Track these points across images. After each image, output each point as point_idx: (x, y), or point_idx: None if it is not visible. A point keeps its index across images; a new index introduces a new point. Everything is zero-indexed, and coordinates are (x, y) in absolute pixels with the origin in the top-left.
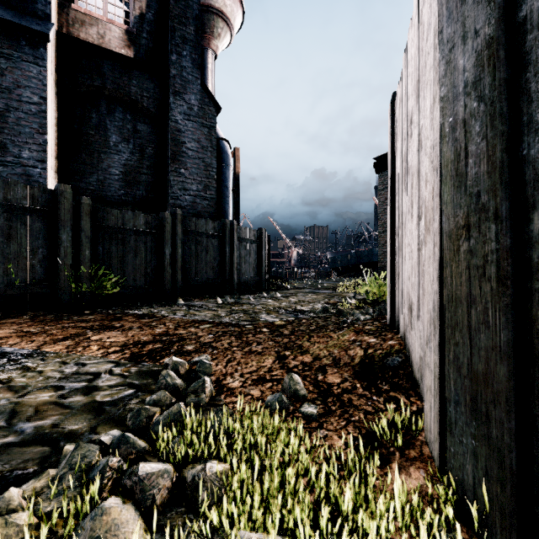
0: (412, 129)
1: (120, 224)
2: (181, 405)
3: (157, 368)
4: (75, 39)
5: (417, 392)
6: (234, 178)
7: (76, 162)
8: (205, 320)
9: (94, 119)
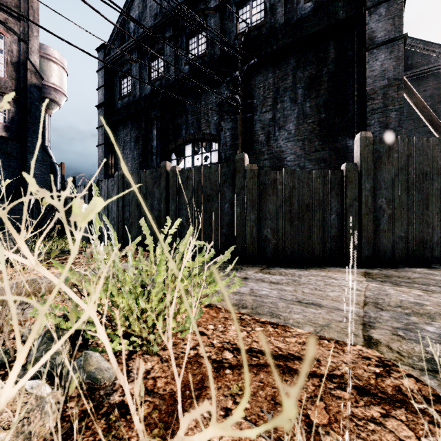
0: None
1: (13, 208)
2: None
3: None
4: None
5: None
6: (62, 177)
7: None
8: None
9: None
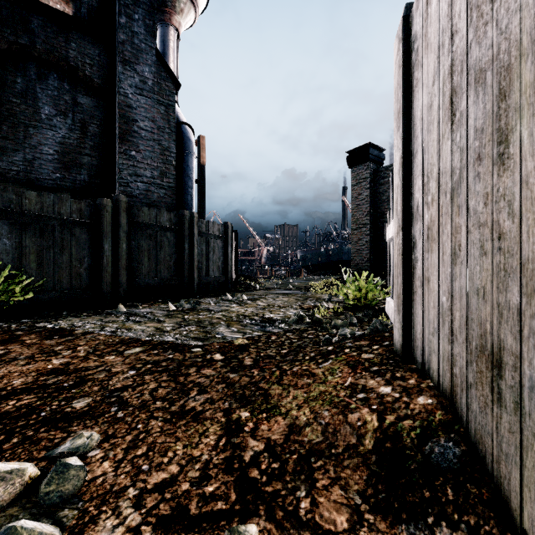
0: None
1: (37, 210)
2: None
3: None
4: None
5: None
6: (199, 169)
7: None
8: (140, 339)
9: (20, 84)
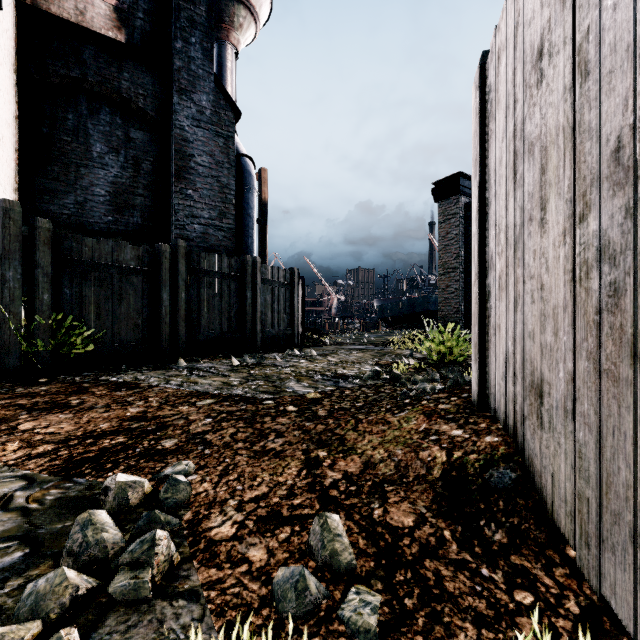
0: (543, 66)
1: (96, 258)
2: (64, 638)
3: (97, 490)
4: (43, 12)
5: (563, 553)
6: (260, 206)
7: (45, 178)
8: (208, 392)
9: (71, 121)
